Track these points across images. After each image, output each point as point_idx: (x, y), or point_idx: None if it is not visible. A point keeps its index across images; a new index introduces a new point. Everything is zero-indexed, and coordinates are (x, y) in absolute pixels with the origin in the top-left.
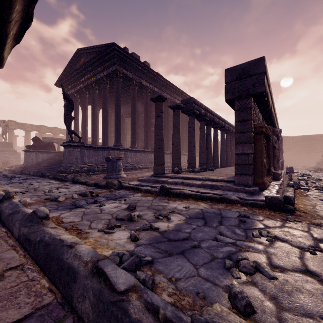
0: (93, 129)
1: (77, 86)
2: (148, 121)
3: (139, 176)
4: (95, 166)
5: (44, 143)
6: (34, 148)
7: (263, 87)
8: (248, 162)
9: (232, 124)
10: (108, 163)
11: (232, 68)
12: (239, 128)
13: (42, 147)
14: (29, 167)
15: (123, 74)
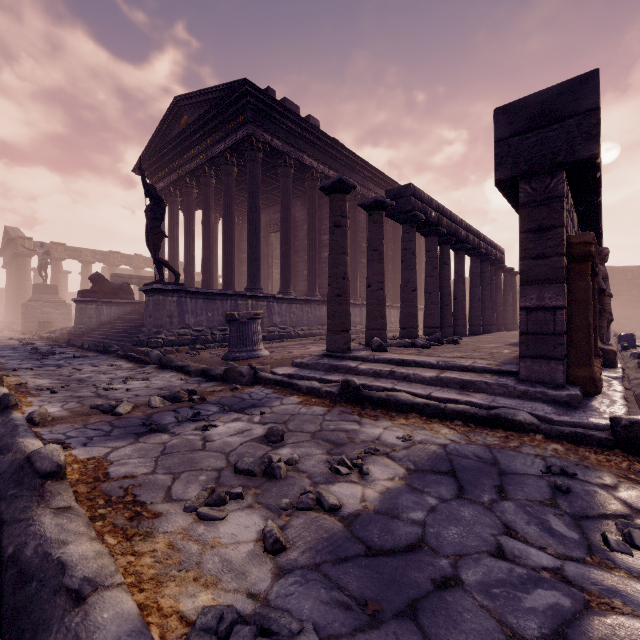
0: (205, 258)
1: (176, 172)
2: (316, 239)
3: (295, 355)
4: (208, 331)
5: (112, 286)
6: (93, 295)
7: (596, 144)
8: (554, 328)
9: (494, 243)
10: (232, 326)
11: (514, 106)
12: (532, 247)
13: (108, 294)
14: (84, 332)
15: (265, 144)
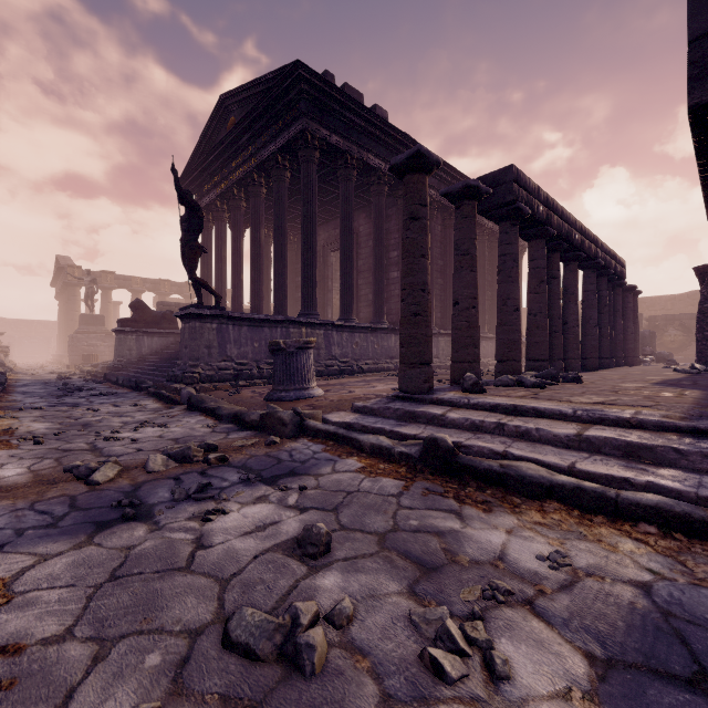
0: (254, 280)
1: (222, 183)
2: (383, 255)
3: (357, 395)
4: (254, 365)
5: (154, 314)
6: (133, 324)
7: None
8: None
9: (614, 252)
10: (277, 358)
11: None
12: None
13: (150, 323)
14: (123, 366)
15: (322, 141)
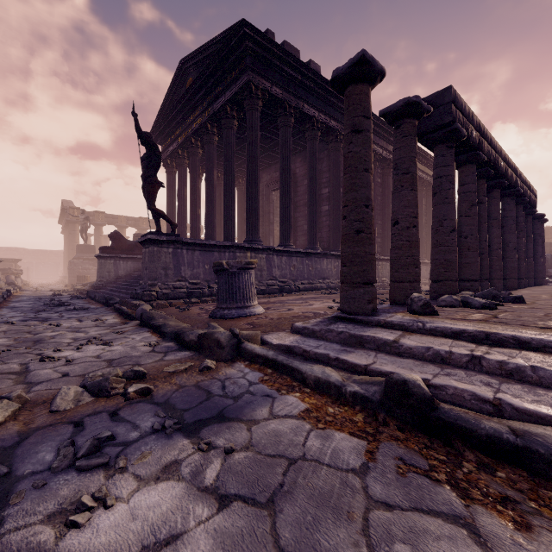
0: (207, 213)
1: (183, 134)
2: (316, 190)
3: (295, 314)
4: (205, 284)
5: (128, 243)
6: (111, 251)
7: None
8: None
9: (529, 182)
10: (220, 278)
11: None
12: None
13: (125, 250)
14: (103, 285)
15: (264, 92)
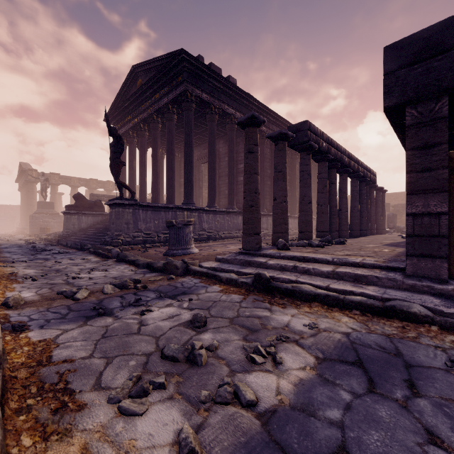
0: (154, 181)
1: (133, 120)
2: (234, 167)
3: (218, 252)
4: (155, 234)
5: (89, 202)
6: (75, 208)
7: None
8: (439, 231)
9: (369, 168)
10: (171, 230)
11: (401, 43)
12: (418, 162)
13: (86, 208)
14: (69, 235)
15: (197, 97)
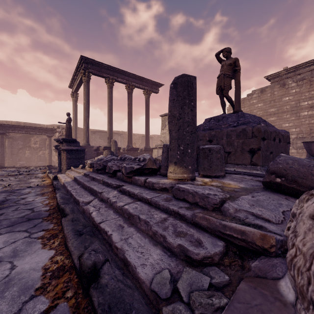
0: None
1: None
2: None
3: None
4: None
5: None
6: None
7: None
8: None
9: None
10: None
11: None
12: None
13: None
14: None
15: None
